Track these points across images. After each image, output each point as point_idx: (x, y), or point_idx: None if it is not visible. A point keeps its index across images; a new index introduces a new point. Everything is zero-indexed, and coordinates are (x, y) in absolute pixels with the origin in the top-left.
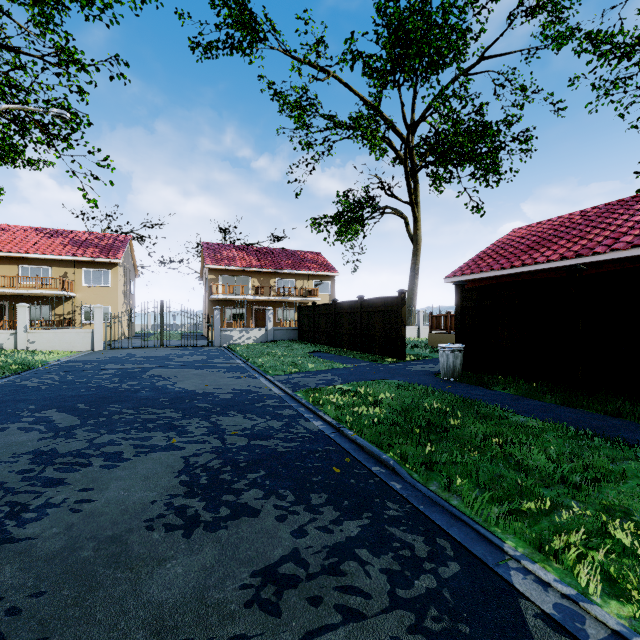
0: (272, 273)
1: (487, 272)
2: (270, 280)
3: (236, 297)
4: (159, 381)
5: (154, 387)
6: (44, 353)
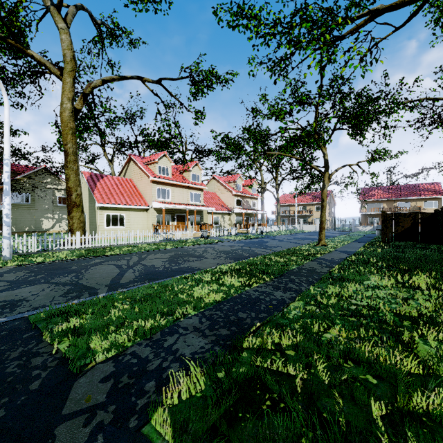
0: (394, 200)
1: None
2: (393, 203)
3: (370, 213)
4: None
5: None
6: (305, 230)
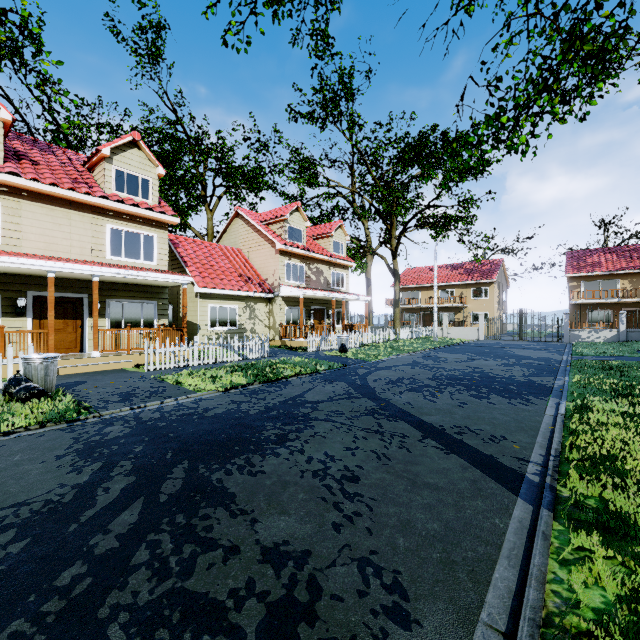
0: None
1: None
2: None
3: (596, 301)
4: (507, 351)
5: (504, 352)
6: (455, 339)
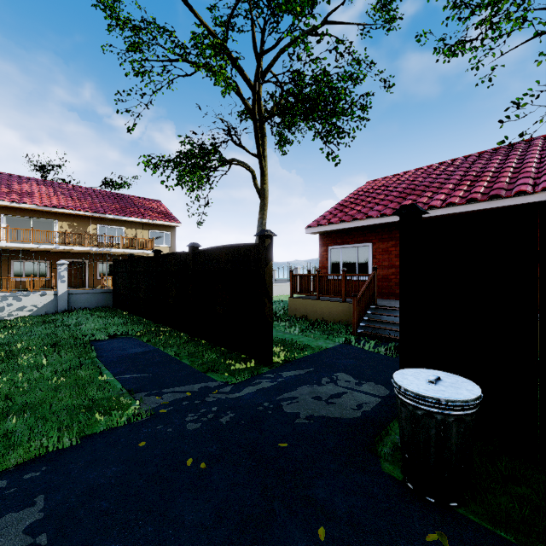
0: (91, 217)
1: (362, 220)
2: (88, 226)
3: (24, 245)
4: None
5: None
6: None
